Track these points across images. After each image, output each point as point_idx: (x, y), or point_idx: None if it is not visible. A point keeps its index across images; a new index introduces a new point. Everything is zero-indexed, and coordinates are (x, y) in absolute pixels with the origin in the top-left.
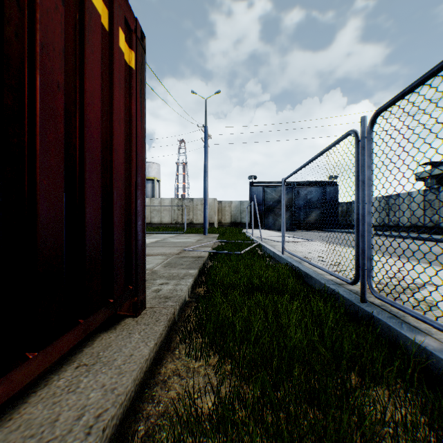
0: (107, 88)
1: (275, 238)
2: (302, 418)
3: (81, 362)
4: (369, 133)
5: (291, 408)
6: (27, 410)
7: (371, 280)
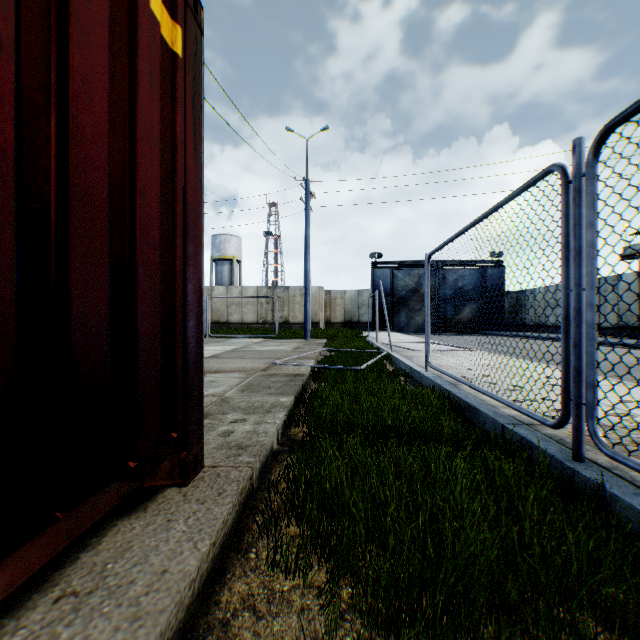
0: (125, 79)
1: (412, 345)
2: None
3: (68, 586)
4: (590, 167)
5: None
6: None
7: (594, 424)
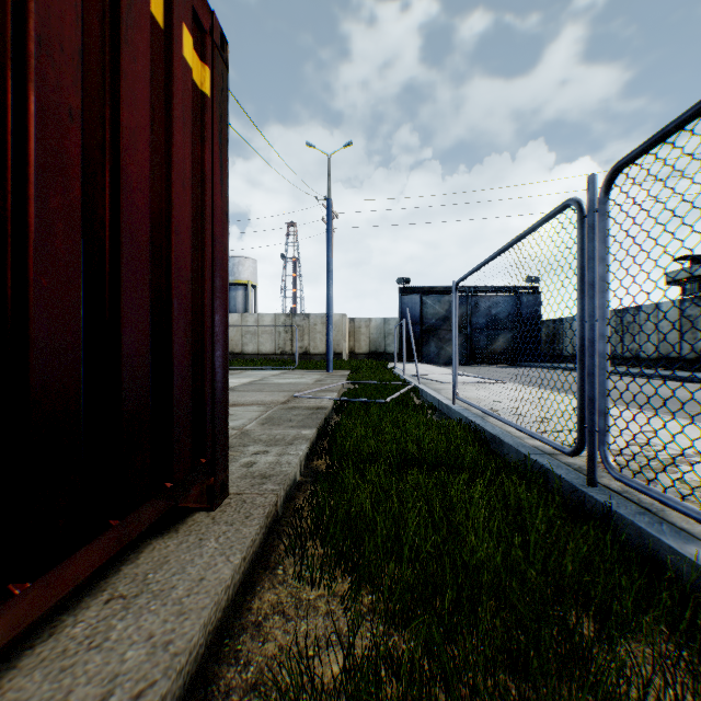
0: (162, 126)
1: (441, 377)
2: (498, 696)
3: (115, 591)
4: (602, 203)
5: (479, 679)
6: (14, 683)
7: (606, 449)
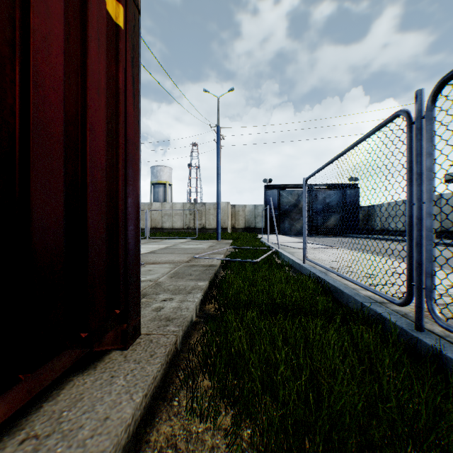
0: (78, 42)
1: (293, 244)
2: None
3: (31, 430)
4: (429, 111)
5: None
6: None
7: (432, 303)
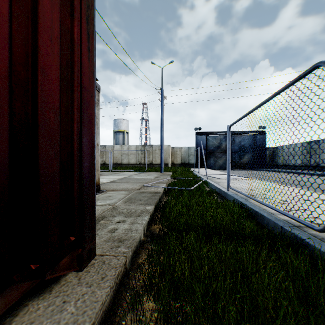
0: None
1: (217, 176)
2: None
3: None
4: None
5: None
6: None
7: None
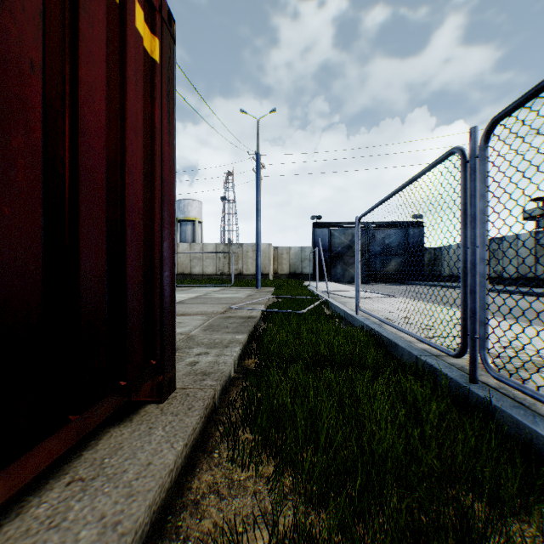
0: (117, 84)
1: (346, 293)
2: None
3: (76, 474)
4: (482, 150)
5: None
6: None
7: (485, 353)
